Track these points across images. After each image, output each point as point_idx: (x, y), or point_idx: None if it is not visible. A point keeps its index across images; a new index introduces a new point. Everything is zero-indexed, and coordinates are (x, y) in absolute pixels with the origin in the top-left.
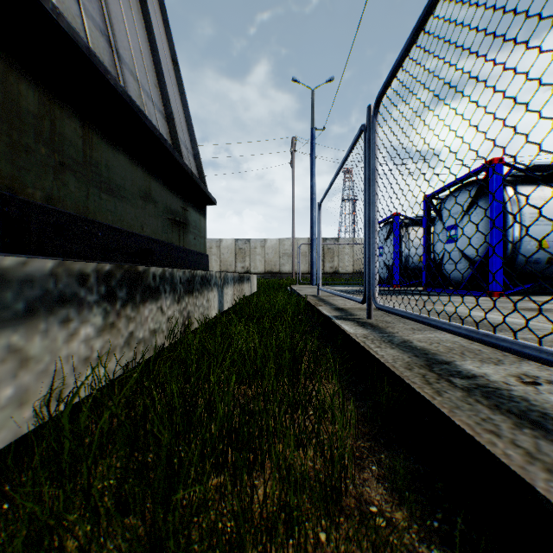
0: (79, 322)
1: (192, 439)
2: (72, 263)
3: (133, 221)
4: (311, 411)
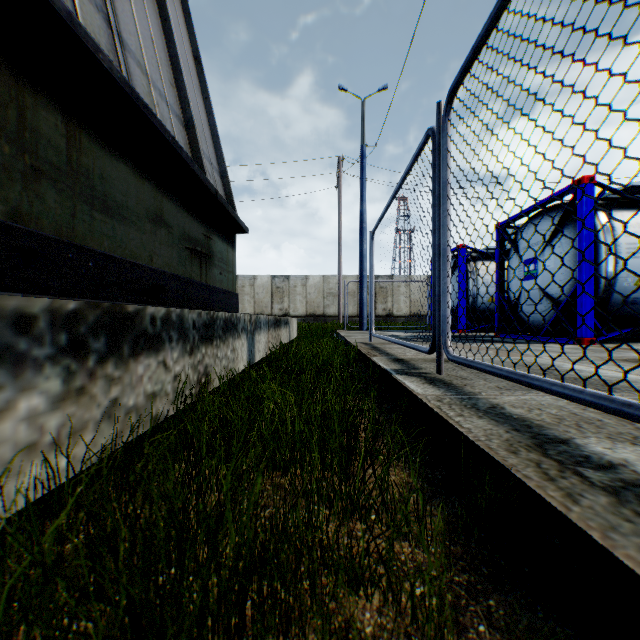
0: (15, 391)
1: (183, 592)
2: (0, 298)
3: (139, 249)
4: (373, 514)
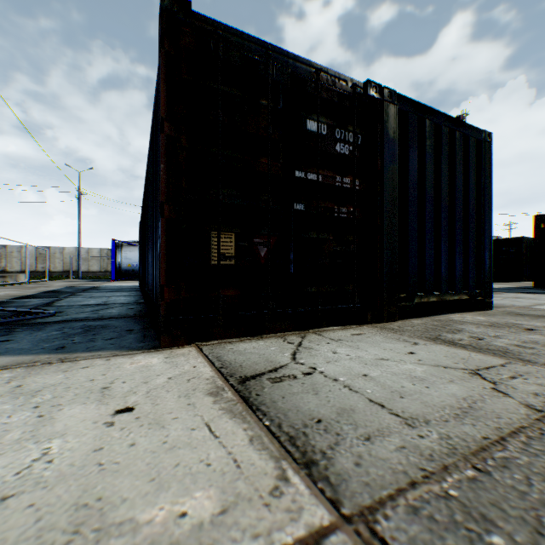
0: None
1: None
2: None
3: None
4: None
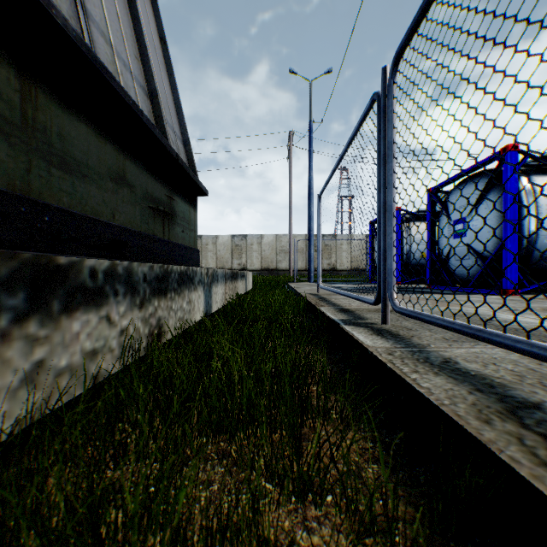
0: None
1: None
2: None
3: (100, 206)
4: (329, 494)
